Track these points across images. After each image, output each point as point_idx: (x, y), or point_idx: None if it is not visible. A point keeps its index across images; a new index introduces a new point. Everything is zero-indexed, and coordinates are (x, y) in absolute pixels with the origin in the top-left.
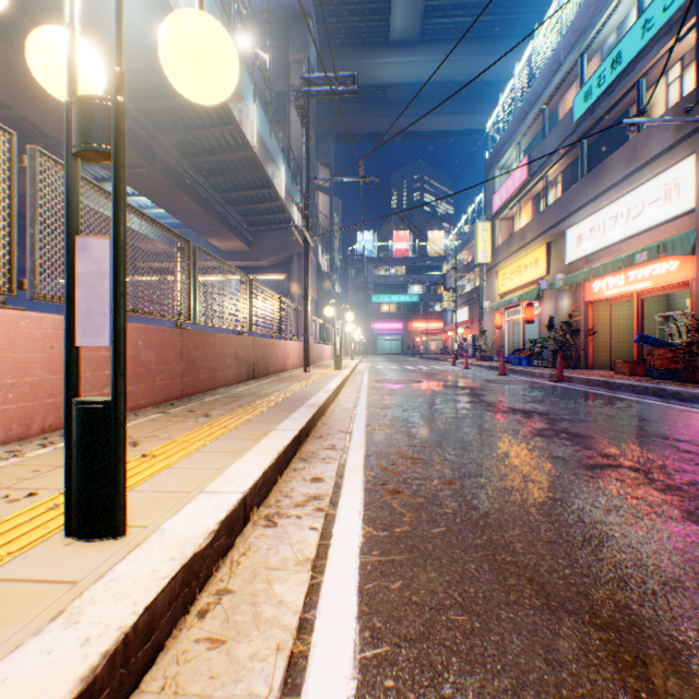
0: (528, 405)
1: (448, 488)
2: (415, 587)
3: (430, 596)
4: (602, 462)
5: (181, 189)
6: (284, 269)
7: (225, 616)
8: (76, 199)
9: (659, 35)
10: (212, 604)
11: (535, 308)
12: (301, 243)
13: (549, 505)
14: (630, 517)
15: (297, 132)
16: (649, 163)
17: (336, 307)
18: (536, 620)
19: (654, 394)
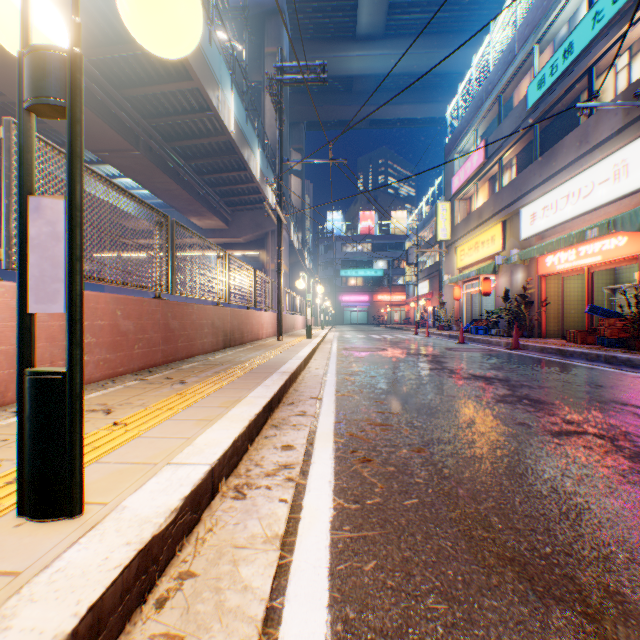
0: (488, 372)
1: (418, 456)
2: (390, 568)
3: (406, 580)
4: (567, 429)
5: (164, 171)
6: (259, 245)
7: (185, 606)
8: (30, 156)
9: (608, 26)
10: (172, 591)
11: (491, 281)
12: (275, 220)
13: (521, 474)
14: (604, 487)
15: (271, 119)
16: (599, 145)
17: (308, 281)
18: (523, 610)
19: (606, 362)
